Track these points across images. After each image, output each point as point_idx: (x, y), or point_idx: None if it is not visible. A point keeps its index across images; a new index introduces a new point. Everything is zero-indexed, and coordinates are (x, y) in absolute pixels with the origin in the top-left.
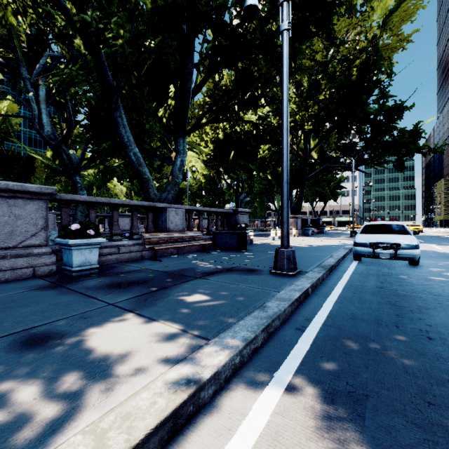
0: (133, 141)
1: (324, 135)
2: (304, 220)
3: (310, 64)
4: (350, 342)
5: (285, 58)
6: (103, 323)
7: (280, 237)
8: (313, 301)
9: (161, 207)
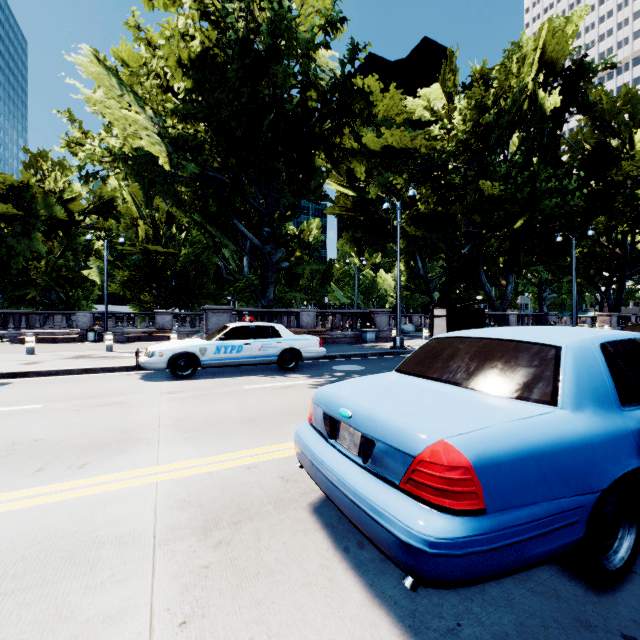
0: (486, 281)
1: None
2: (626, 317)
3: (622, 179)
4: None
5: (573, 263)
6: None
7: None
8: None
9: (507, 314)
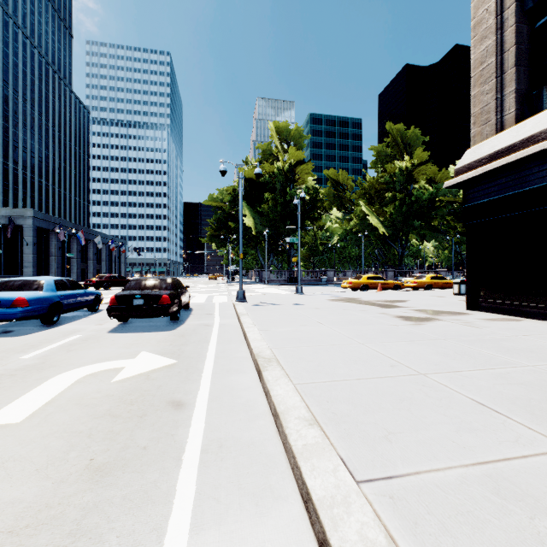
0: None
1: None
2: None
3: None
4: None
5: None
6: None
7: None
8: None
9: None
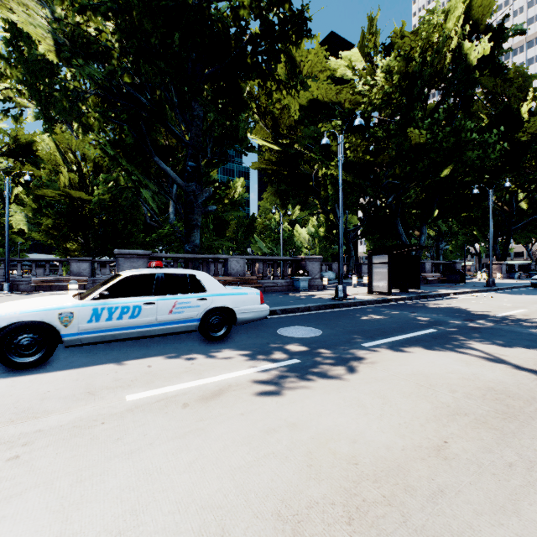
0: (403, 231)
1: (533, 189)
2: (511, 266)
3: None
4: (506, 292)
5: (490, 214)
6: (449, 288)
7: (485, 279)
8: (500, 291)
9: (423, 262)
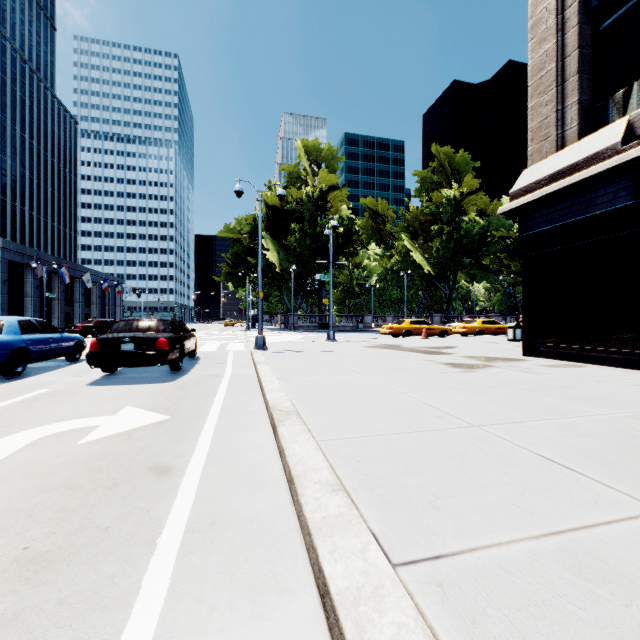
0: None
1: None
2: None
3: None
4: None
5: None
6: None
7: None
8: None
9: None
